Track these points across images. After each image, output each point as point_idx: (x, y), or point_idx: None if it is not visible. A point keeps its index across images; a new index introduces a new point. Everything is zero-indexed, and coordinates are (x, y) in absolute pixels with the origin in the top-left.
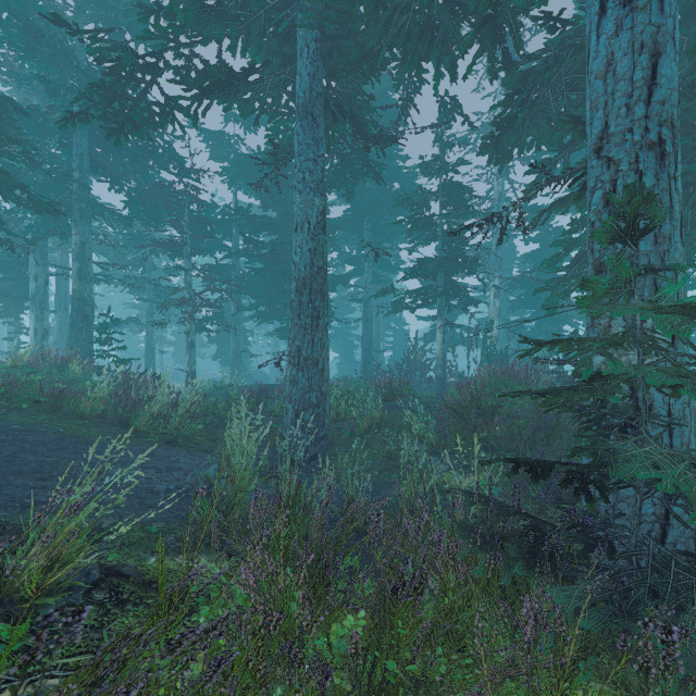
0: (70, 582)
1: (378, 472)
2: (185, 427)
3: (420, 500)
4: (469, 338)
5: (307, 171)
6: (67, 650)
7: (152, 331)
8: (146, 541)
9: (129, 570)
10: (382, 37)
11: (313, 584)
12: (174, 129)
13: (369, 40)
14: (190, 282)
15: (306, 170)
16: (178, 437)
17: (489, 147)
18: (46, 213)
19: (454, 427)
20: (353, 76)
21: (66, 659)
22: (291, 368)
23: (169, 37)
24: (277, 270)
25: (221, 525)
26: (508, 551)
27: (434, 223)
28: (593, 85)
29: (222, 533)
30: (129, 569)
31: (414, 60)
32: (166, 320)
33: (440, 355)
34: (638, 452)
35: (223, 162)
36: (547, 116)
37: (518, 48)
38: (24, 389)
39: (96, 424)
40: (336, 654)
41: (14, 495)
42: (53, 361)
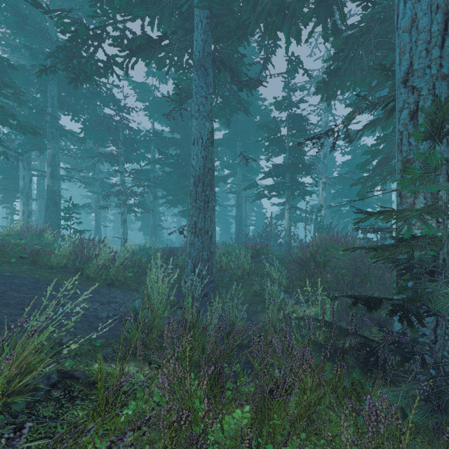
0: (34, 385)
1: (249, 304)
2: (120, 275)
3: (283, 325)
4: (306, 217)
5: (201, 104)
6: (31, 436)
7: (99, 212)
8: (92, 352)
9: (79, 374)
10: (251, 14)
11: (210, 386)
12: (113, 81)
13: (242, 17)
14: (124, 180)
15: (200, 103)
16: (115, 281)
17: (322, 88)
18: (30, 136)
19: (298, 275)
20: (232, 41)
21: (30, 443)
22: (190, 235)
23: (109, 16)
24: (180, 172)
25: (144, 341)
26: (348, 361)
27: (283, 141)
28: (401, 37)
29: (145, 349)
30: (79, 373)
31: (273, 29)
32: (108, 206)
33: (288, 227)
34: (448, 291)
35: (145, 103)
36: (361, 67)
37: (342, 20)
38: (13, 249)
39: (61, 272)
40: (227, 437)
41: (3, 320)
42: (34, 231)
